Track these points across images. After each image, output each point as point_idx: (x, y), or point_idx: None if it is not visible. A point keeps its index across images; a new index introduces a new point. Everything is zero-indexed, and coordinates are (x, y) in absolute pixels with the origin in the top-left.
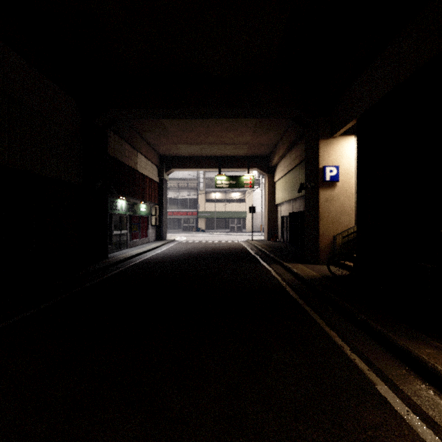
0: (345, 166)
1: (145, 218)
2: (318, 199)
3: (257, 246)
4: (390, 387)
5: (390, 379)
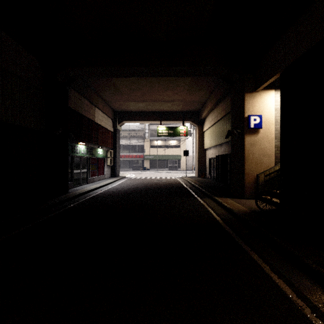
0: (267, 116)
1: (102, 160)
2: (243, 144)
3: (190, 182)
4: None
5: None
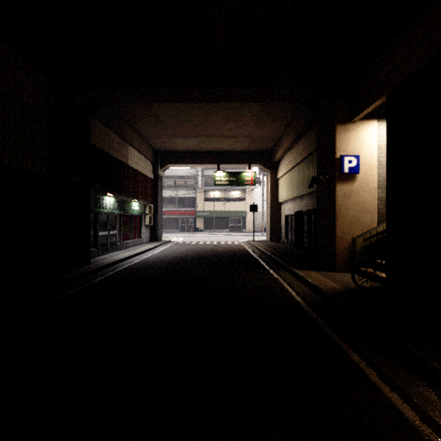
0: (367, 156)
1: (138, 217)
2: (334, 195)
3: (259, 248)
4: None
5: None
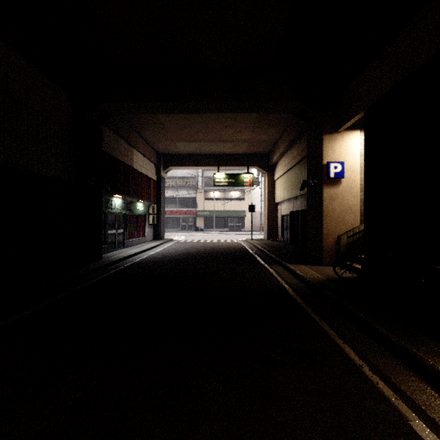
0: (350, 162)
1: (142, 217)
2: (321, 197)
3: (257, 246)
4: (427, 424)
5: (424, 411)
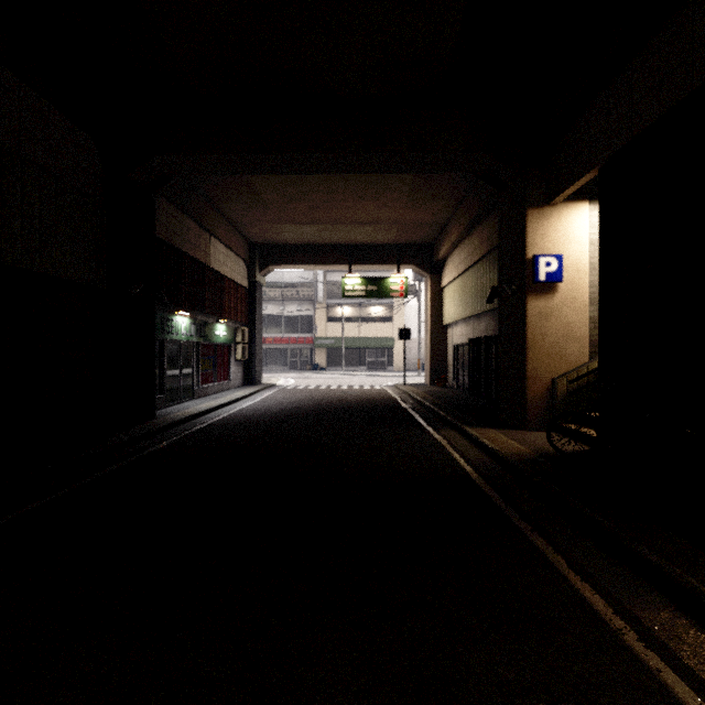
0: (573, 256)
1: (225, 348)
2: (524, 315)
3: (413, 396)
4: None
5: None
